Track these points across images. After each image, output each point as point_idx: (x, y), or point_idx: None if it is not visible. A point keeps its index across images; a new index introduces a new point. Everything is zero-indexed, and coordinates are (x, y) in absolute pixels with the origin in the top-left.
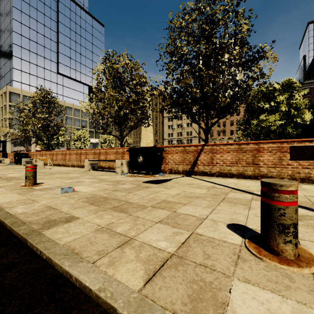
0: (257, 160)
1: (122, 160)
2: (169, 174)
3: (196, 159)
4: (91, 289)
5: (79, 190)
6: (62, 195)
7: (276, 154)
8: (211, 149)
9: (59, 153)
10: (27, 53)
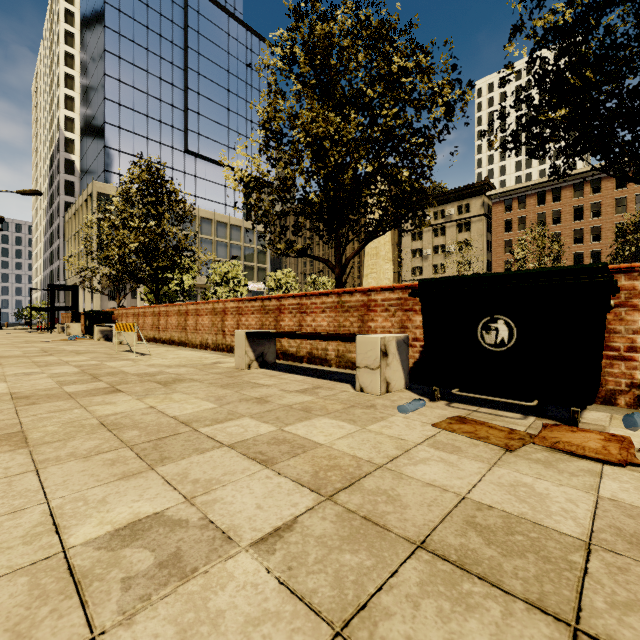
0: None
1: (386, 337)
2: None
3: None
4: None
5: None
6: None
7: None
8: None
9: (172, 312)
10: (130, 116)
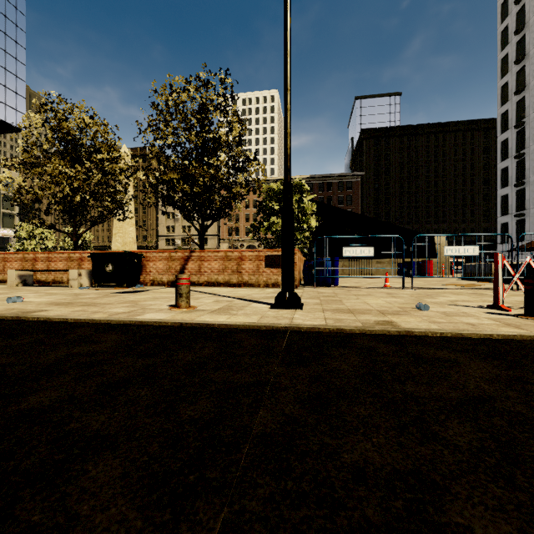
0: (240, 268)
1: (81, 270)
2: (150, 287)
3: (184, 268)
4: (82, 318)
5: (30, 300)
6: (12, 303)
7: (255, 262)
8: (199, 256)
9: None
10: None
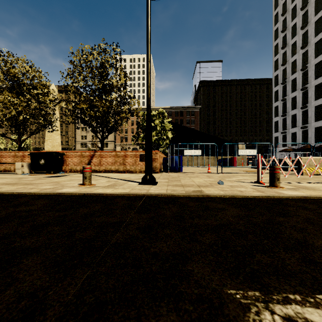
0: (125, 161)
1: (23, 163)
2: (68, 173)
3: (90, 161)
4: (23, 192)
5: None
6: None
7: (134, 158)
8: (100, 155)
9: None
10: None
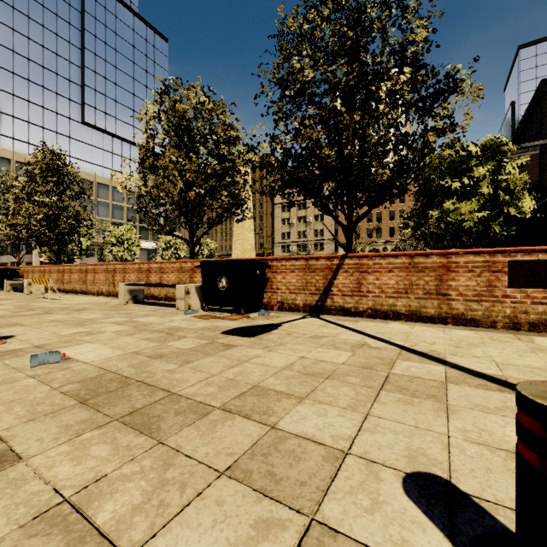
0: (445, 286)
1: (189, 285)
2: (277, 313)
3: (330, 284)
4: None
5: (79, 355)
6: (31, 371)
7: (483, 275)
8: (358, 264)
9: (75, 270)
10: (25, 85)
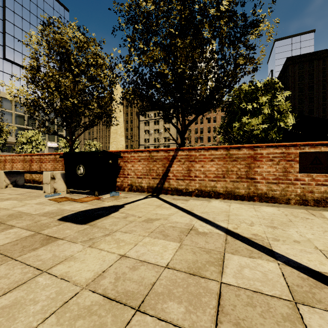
0: (252, 172)
1: (55, 172)
2: (127, 193)
3: (167, 170)
4: None
5: None
6: None
7: (280, 163)
8: (188, 155)
9: None
10: None
